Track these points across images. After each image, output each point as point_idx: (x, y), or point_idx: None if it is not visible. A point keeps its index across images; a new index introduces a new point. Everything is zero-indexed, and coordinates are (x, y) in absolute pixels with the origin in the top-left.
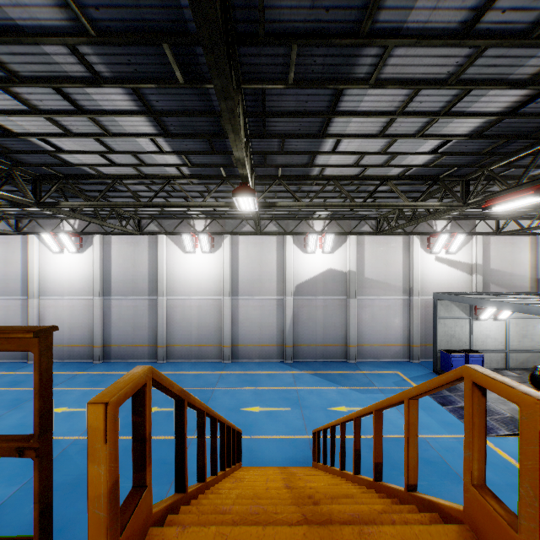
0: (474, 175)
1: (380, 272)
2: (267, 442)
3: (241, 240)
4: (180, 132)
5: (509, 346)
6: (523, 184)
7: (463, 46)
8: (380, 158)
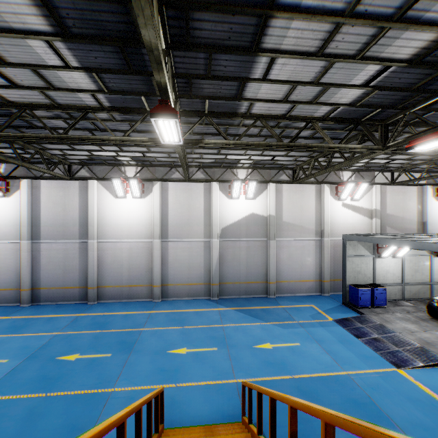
0: (395, 118)
1: (296, 217)
2: (193, 390)
3: (171, 186)
4: (83, 31)
5: (404, 279)
6: None
7: None
8: (310, 91)
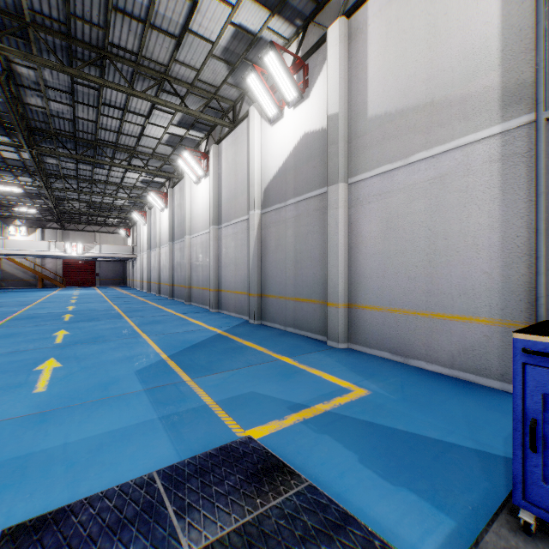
0: None
1: (412, 79)
2: None
3: (223, 146)
4: None
5: None
6: None
7: None
8: None
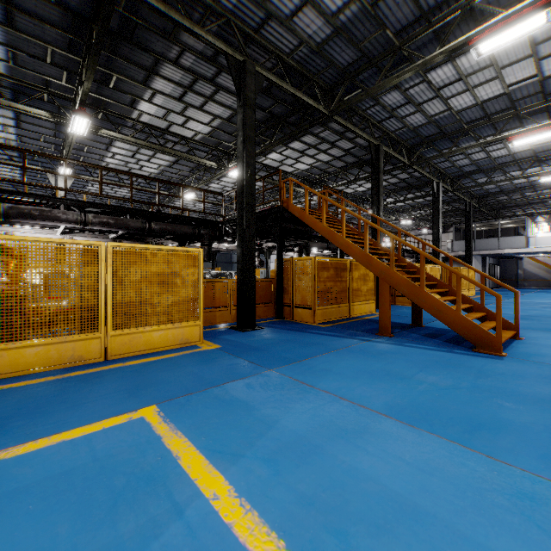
0: None
1: None
2: None
3: None
4: None
5: None
6: None
7: None
8: None
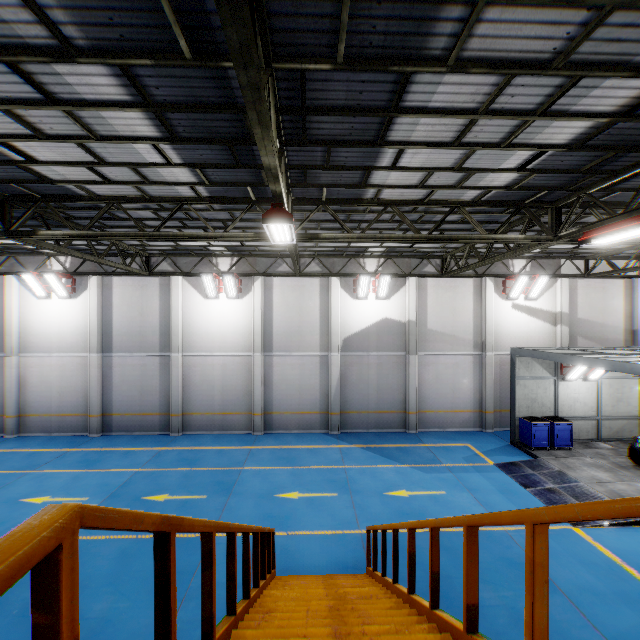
0: (568, 200)
1: (447, 323)
2: (308, 540)
3: (276, 282)
4: (192, 135)
5: (601, 412)
6: (633, 210)
7: (580, 8)
8: (452, 176)
